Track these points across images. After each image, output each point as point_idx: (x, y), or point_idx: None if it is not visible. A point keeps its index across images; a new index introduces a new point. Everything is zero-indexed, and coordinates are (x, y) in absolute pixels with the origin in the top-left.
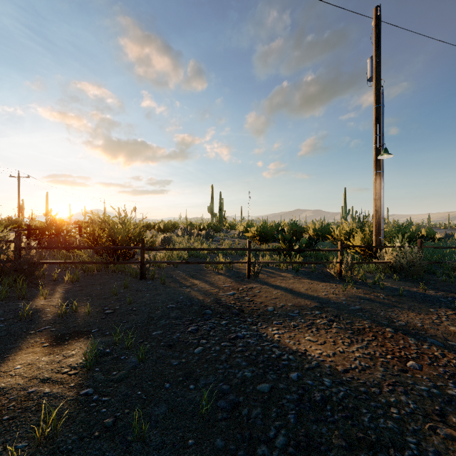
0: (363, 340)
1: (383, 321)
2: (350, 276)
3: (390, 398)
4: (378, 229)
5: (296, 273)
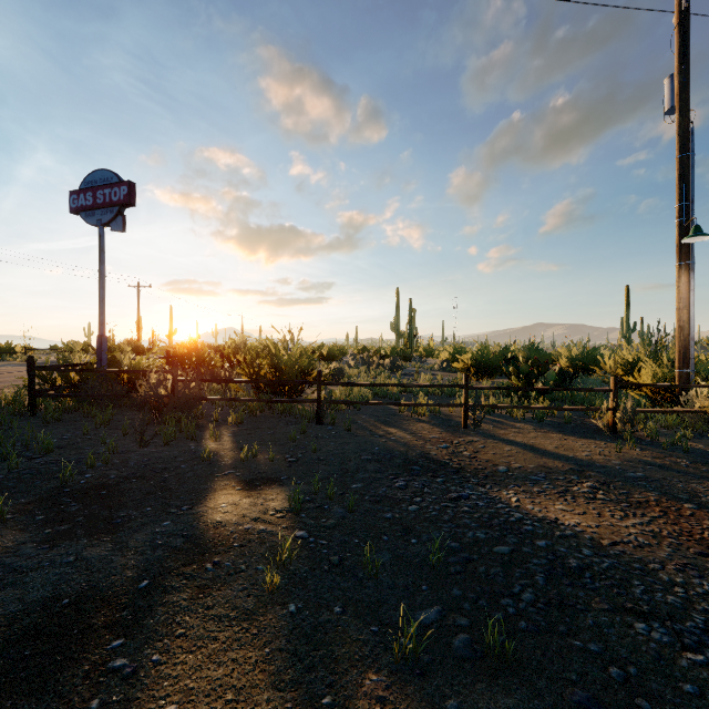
0: (643, 516)
1: (681, 495)
2: (630, 430)
3: (676, 578)
4: (684, 358)
5: (539, 425)
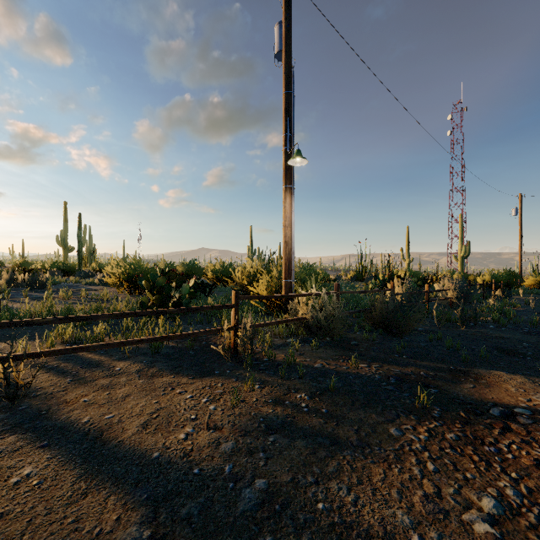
0: None
1: None
2: (249, 355)
3: None
4: (289, 269)
5: (153, 359)
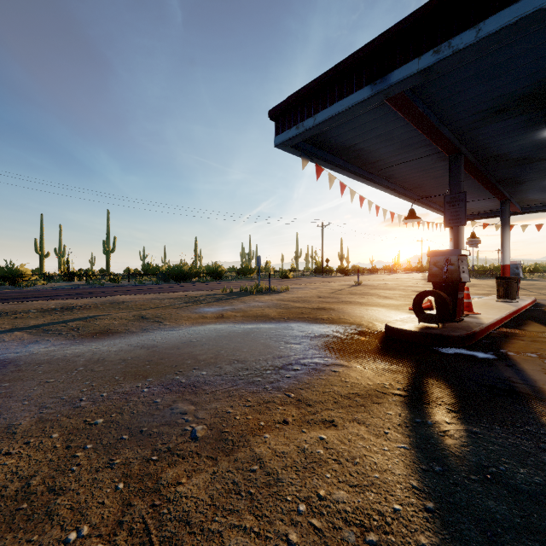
0: None
1: None
2: None
3: None
4: None
5: None
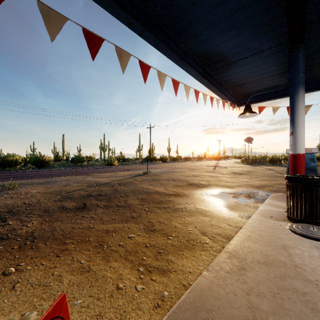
0: None
1: None
2: None
3: None
4: None
5: None
